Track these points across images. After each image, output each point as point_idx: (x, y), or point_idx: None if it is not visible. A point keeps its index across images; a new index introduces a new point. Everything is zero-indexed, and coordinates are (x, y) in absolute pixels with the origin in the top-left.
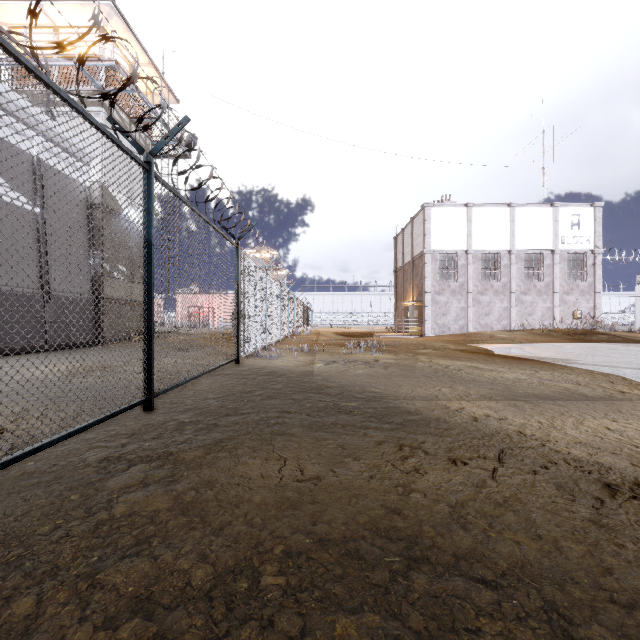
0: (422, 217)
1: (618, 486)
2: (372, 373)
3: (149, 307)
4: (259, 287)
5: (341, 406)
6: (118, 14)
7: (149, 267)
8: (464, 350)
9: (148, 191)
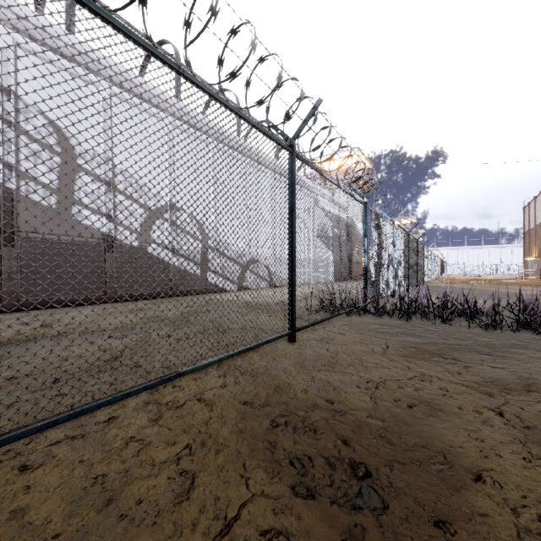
0: (540, 199)
1: (502, 292)
2: (475, 287)
3: (417, 268)
4: (426, 257)
5: (461, 288)
6: (359, 151)
7: (417, 261)
8: (540, 285)
9: (417, 247)
